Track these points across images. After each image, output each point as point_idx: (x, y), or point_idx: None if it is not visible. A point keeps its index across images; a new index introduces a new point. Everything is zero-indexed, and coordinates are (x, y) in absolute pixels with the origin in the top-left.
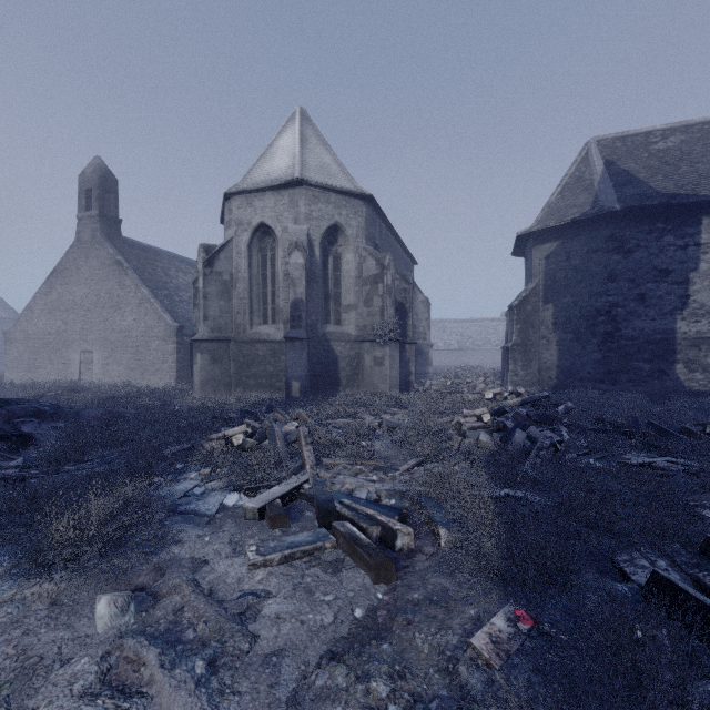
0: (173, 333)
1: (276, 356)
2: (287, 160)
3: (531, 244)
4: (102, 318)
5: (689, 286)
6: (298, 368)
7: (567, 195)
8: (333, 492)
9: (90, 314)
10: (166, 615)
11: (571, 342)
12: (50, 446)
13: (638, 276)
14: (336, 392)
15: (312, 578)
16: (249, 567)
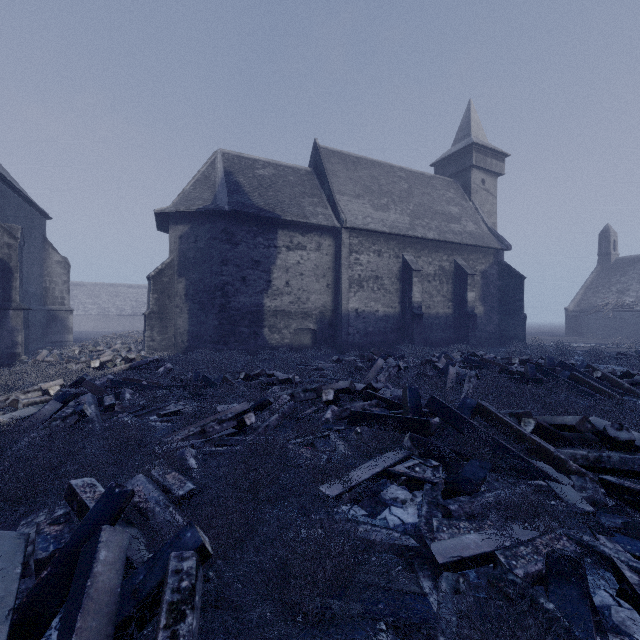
0: None
1: None
2: None
3: (169, 223)
4: None
5: (271, 275)
6: None
7: (198, 188)
8: None
9: None
10: None
11: (199, 311)
12: None
13: (242, 263)
14: None
15: None
16: None
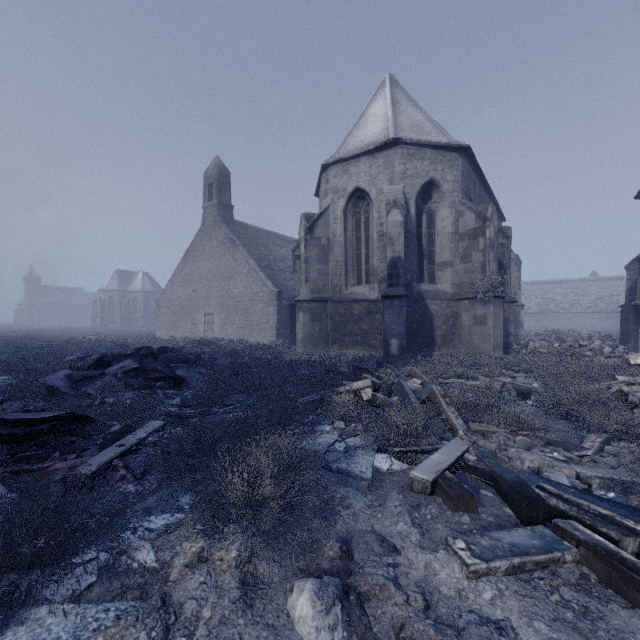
0: (274, 297)
1: (371, 315)
2: (380, 124)
3: None
4: (220, 287)
5: None
6: (397, 326)
7: None
8: (515, 469)
9: (211, 284)
10: (384, 634)
11: None
12: (199, 389)
13: None
14: (431, 351)
15: (572, 614)
16: (468, 575)
